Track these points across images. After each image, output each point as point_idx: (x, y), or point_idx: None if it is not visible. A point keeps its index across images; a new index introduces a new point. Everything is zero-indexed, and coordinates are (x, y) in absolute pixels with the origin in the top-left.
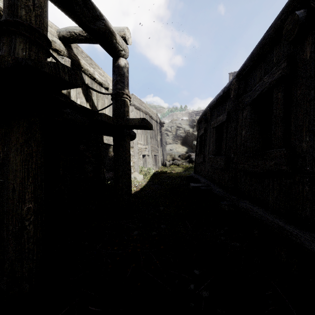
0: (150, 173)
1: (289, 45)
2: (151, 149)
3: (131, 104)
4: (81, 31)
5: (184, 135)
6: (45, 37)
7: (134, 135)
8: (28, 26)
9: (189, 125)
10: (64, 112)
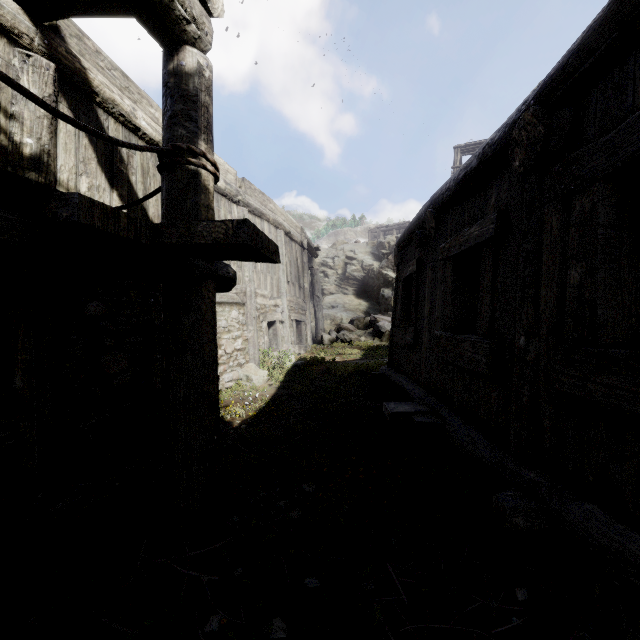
0: (286, 366)
1: None
2: (290, 307)
3: (240, 202)
4: None
5: (361, 276)
6: None
7: (229, 277)
8: None
9: (371, 255)
10: None
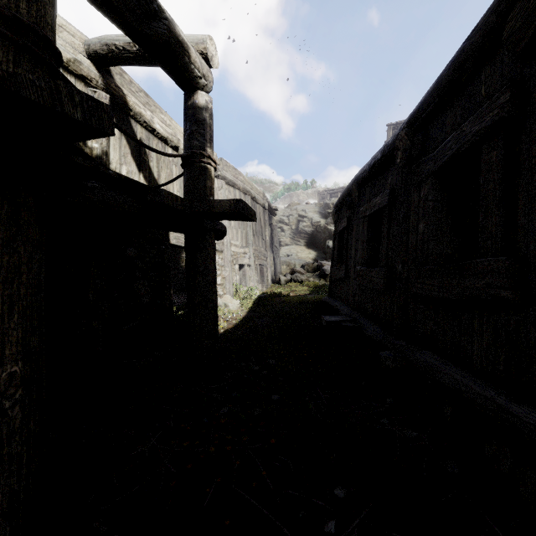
0: (253, 297)
1: (514, 60)
2: (255, 254)
3: (219, 176)
4: (128, 43)
5: (311, 230)
6: (48, 41)
7: (222, 231)
8: (12, 19)
9: (319, 214)
10: (87, 187)
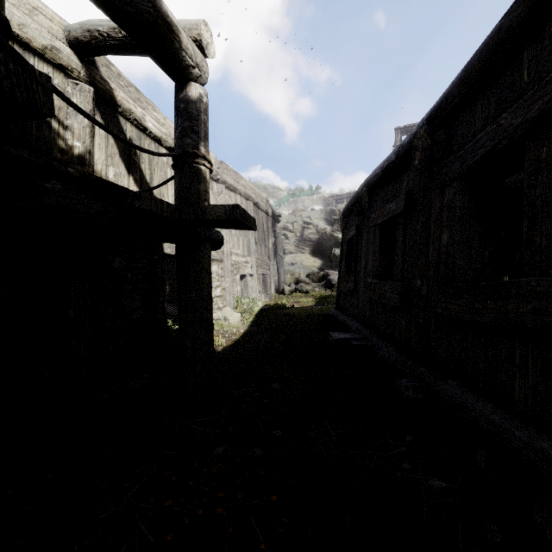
0: (255, 310)
1: None
2: (257, 263)
3: (219, 180)
4: (113, 29)
5: (316, 238)
6: None
7: (219, 240)
8: None
9: (325, 220)
10: (44, 189)
